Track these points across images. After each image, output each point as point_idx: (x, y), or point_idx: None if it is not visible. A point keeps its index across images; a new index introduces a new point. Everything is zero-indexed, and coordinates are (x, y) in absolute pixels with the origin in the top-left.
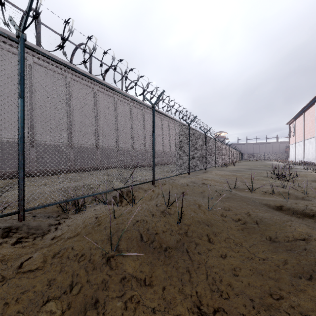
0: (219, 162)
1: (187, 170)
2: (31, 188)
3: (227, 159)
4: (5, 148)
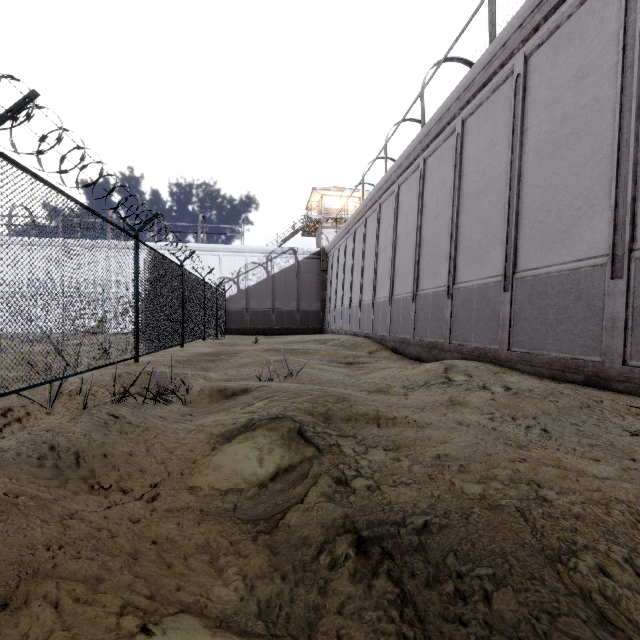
0: None
1: None
2: (424, 396)
3: None
4: (552, 294)
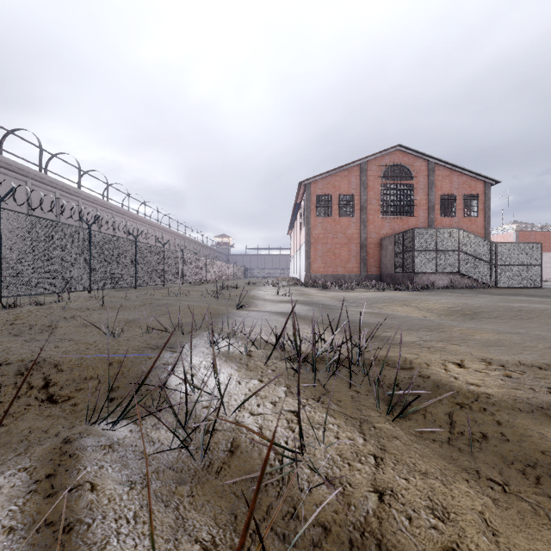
0: (191, 278)
1: (134, 284)
2: None
3: (209, 276)
4: None
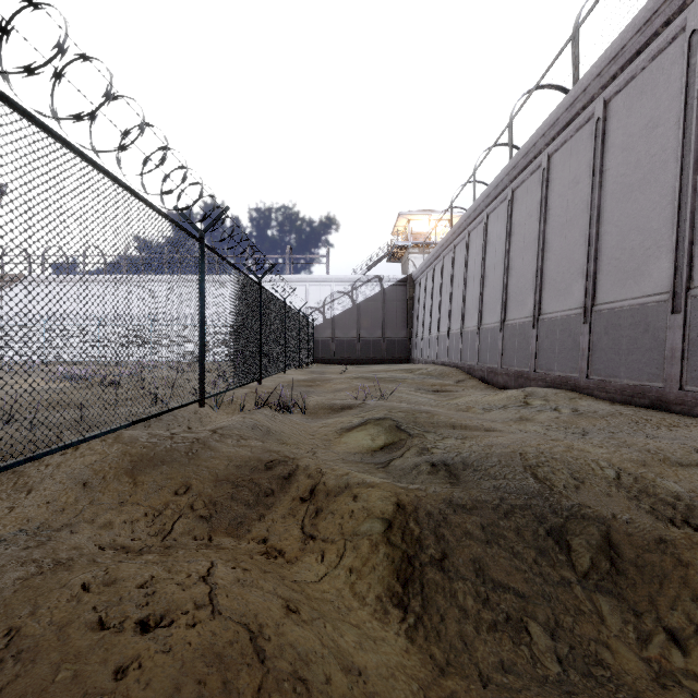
0: None
1: None
2: (499, 414)
3: None
4: (624, 326)
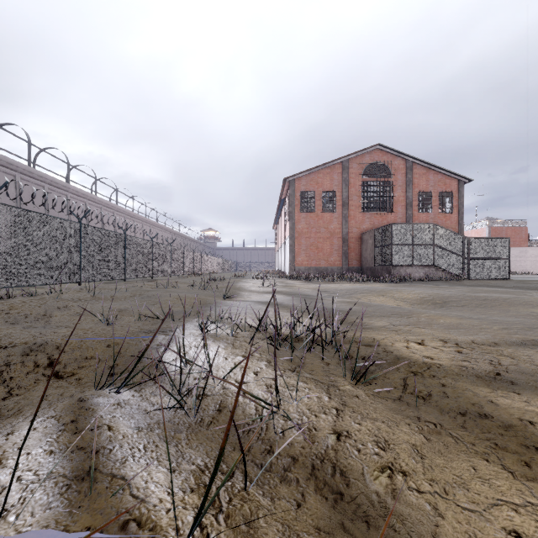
0: (179, 271)
1: (123, 277)
2: None
3: (197, 269)
4: None
